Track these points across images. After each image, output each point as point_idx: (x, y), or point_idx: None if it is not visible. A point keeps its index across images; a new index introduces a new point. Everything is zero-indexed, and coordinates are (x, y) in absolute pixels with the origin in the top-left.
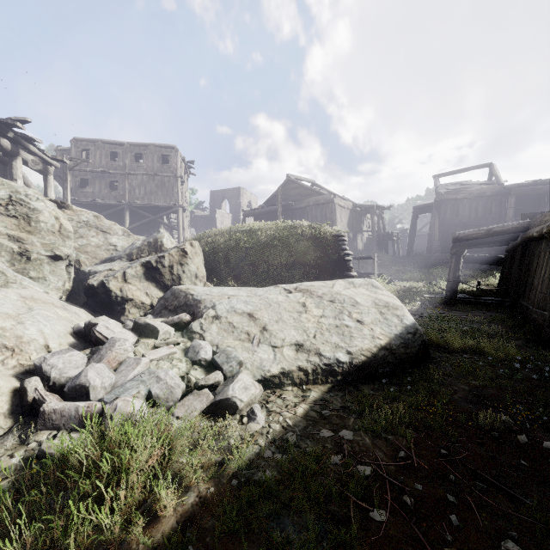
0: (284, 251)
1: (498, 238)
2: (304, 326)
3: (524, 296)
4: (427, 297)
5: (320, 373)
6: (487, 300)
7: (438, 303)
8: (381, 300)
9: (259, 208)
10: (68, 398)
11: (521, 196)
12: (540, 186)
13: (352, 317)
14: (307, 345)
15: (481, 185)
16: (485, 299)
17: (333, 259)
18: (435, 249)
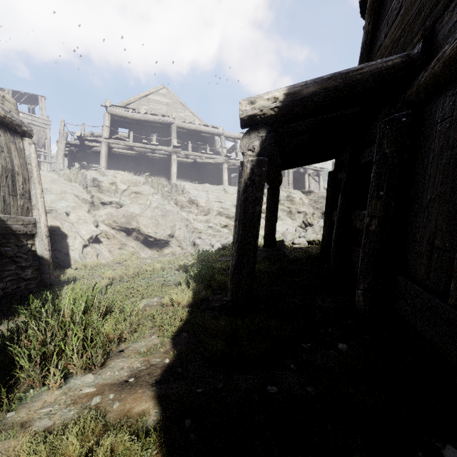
0: None
1: None
2: None
3: None
4: None
5: None
6: None
7: None
8: None
9: None
10: None
11: None
12: None
13: None
14: None
15: None
16: None
17: None
18: None
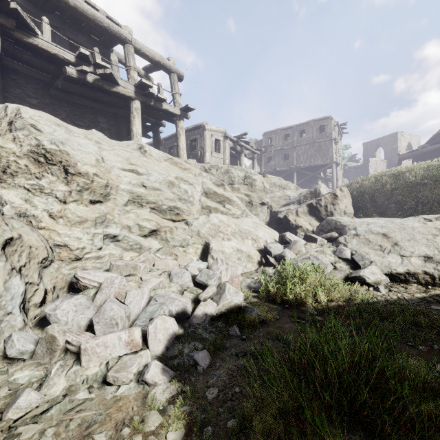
0: (437, 188)
1: None
2: (437, 245)
3: None
4: None
5: None
6: None
7: None
8: None
9: (419, 149)
10: (277, 261)
11: None
12: None
13: None
14: (436, 258)
15: None
16: None
17: None
18: None
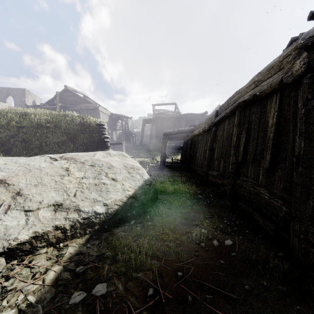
0: (57, 132)
1: (181, 135)
2: (65, 187)
3: (193, 162)
4: (151, 165)
5: (79, 227)
6: (178, 165)
7: (157, 168)
8: (129, 164)
9: (41, 105)
10: None
11: (187, 119)
12: (193, 116)
13: (109, 176)
14: (66, 203)
15: (172, 112)
16: (177, 165)
17: (96, 140)
18: (153, 142)
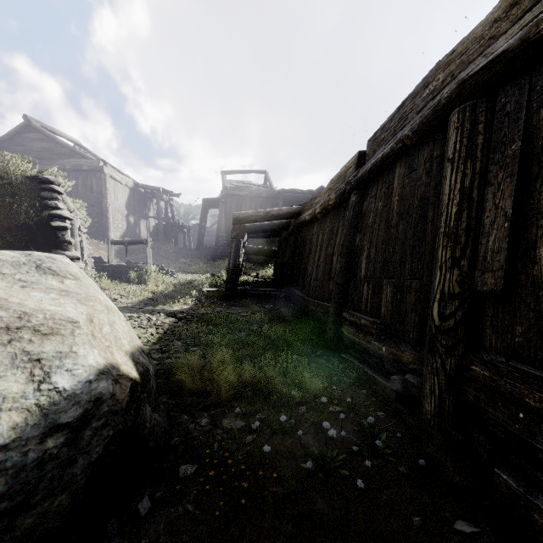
0: None
1: (274, 226)
2: None
3: (298, 284)
4: (206, 291)
5: None
6: (266, 291)
7: (218, 298)
8: (8, 307)
9: None
10: None
11: (286, 201)
12: (298, 194)
13: None
14: None
15: (259, 186)
16: (263, 290)
17: (21, 221)
18: (222, 242)
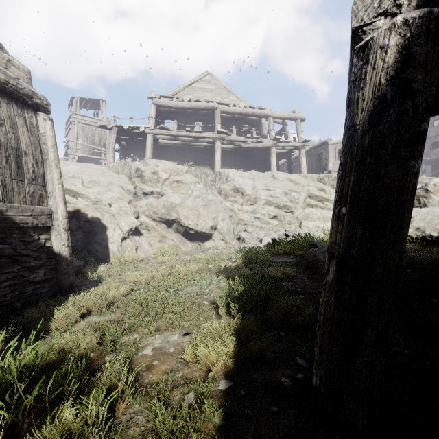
0: None
1: None
2: (431, 222)
3: None
4: None
5: (419, 239)
6: None
7: None
8: None
9: None
10: None
11: None
12: None
13: None
14: (421, 228)
15: None
16: None
17: None
18: None
